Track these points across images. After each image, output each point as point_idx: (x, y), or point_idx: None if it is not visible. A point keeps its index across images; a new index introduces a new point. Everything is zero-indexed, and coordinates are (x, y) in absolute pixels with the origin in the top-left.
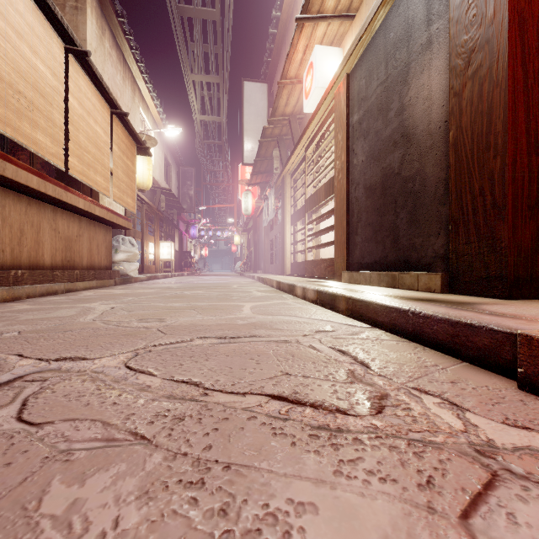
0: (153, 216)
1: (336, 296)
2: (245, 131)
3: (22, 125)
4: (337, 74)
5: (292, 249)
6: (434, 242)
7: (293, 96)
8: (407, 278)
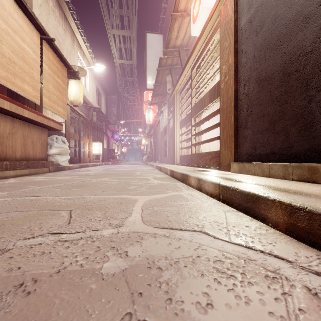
0: (88, 126)
1: (258, 197)
2: (147, 67)
3: None
4: None
5: (180, 146)
6: None
7: (182, 29)
8: None
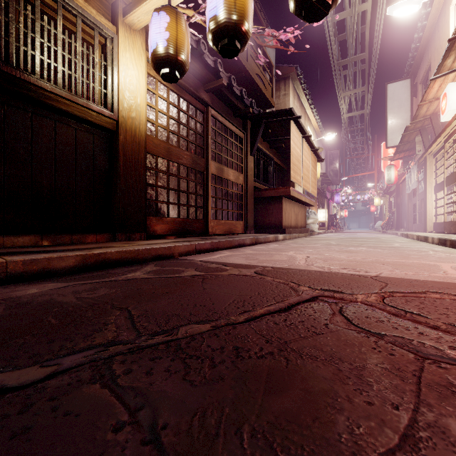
0: None
1: (446, 239)
2: (388, 122)
3: (296, 176)
4: None
5: (434, 212)
6: None
7: (432, 105)
8: None
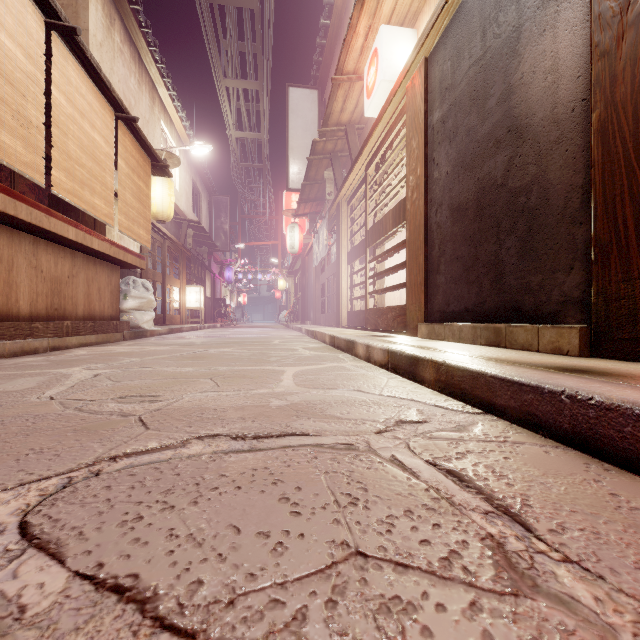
0: (178, 255)
1: (418, 359)
2: (290, 149)
3: None
4: (411, 59)
5: (349, 295)
6: (564, 281)
7: (351, 98)
8: (519, 333)
